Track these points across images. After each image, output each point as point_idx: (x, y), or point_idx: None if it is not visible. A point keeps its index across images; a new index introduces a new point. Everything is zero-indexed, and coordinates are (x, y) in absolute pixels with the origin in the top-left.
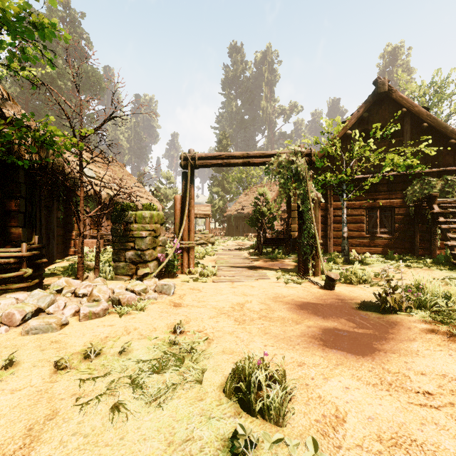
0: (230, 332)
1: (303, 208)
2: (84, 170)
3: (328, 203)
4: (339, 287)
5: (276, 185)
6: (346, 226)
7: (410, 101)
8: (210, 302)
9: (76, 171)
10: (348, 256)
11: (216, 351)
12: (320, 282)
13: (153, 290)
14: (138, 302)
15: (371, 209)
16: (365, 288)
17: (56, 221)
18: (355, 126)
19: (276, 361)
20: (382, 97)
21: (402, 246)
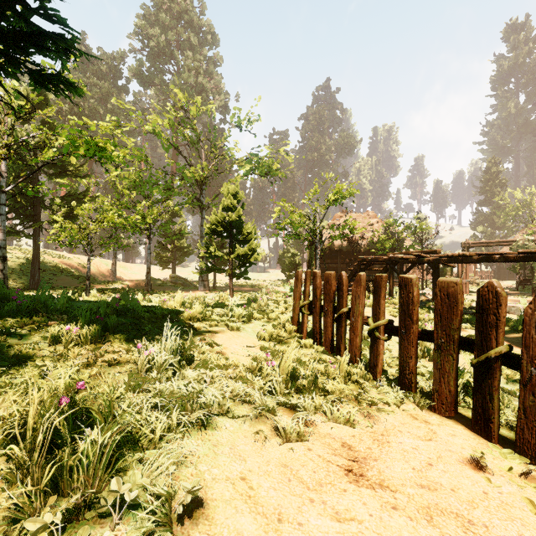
0: None
1: (533, 265)
2: None
3: None
4: None
5: None
6: None
7: None
8: None
9: None
10: None
11: None
12: None
13: None
14: None
15: None
16: None
17: None
18: None
19: None
20: None
21: None
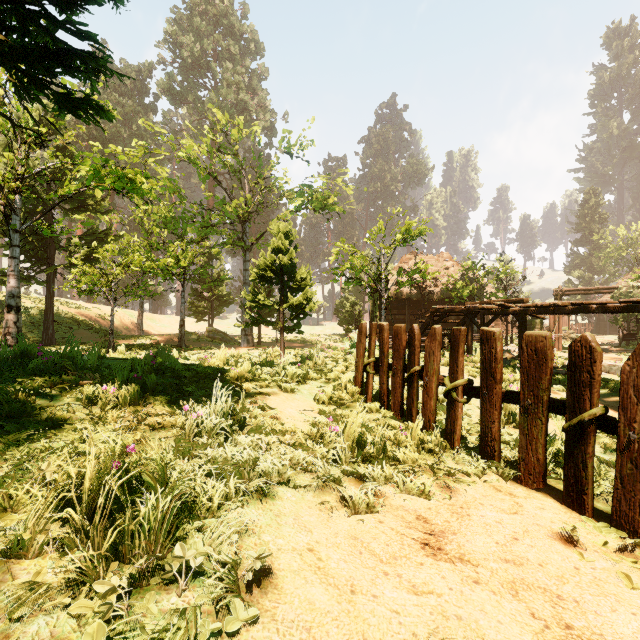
0: None
1: (638, 317)
2: None
3: None
4: None
5: None
6: None
7: None
8: None
9: None
10: None
11: None
12: None
13: None
14: None
15: None
16: None
17: None
18: None
19: None
20: None
21: None
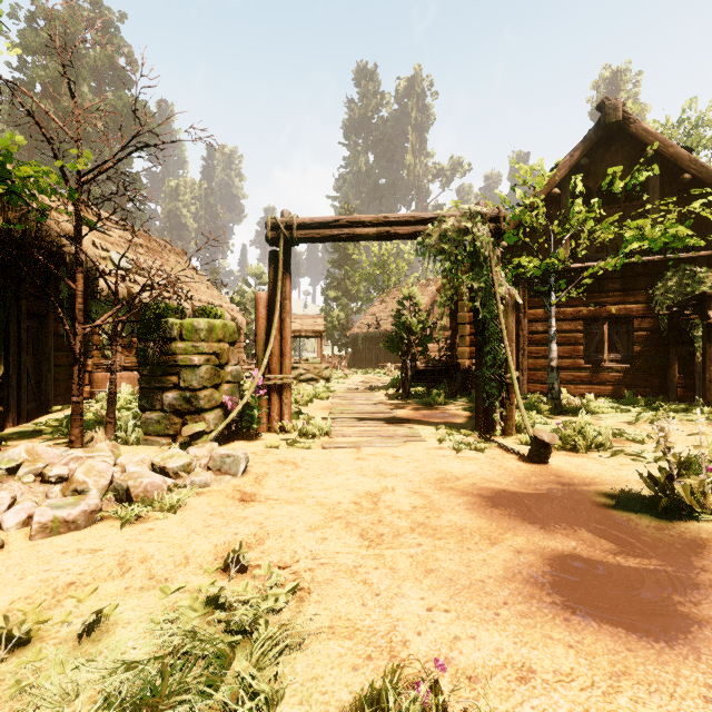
0: (350, 568)
1: (484, 314)
2: (112, 257)
3: (520, 311)
4: (555, 457)
5: (437, 274)
6: (556, 349)
7: (660, 137)
8: (313, 491)
9: (93, 255)
10: (560, 401)
11: (315, 628)
12: (518, 448)
13: (205, 466)
14: (171, 492)
15: (593, 321)
16: (603, 459)
17: (56, 340)
18: (566, 181)
19: (462, 663)
20: (612, 131)
21: (646, 384)
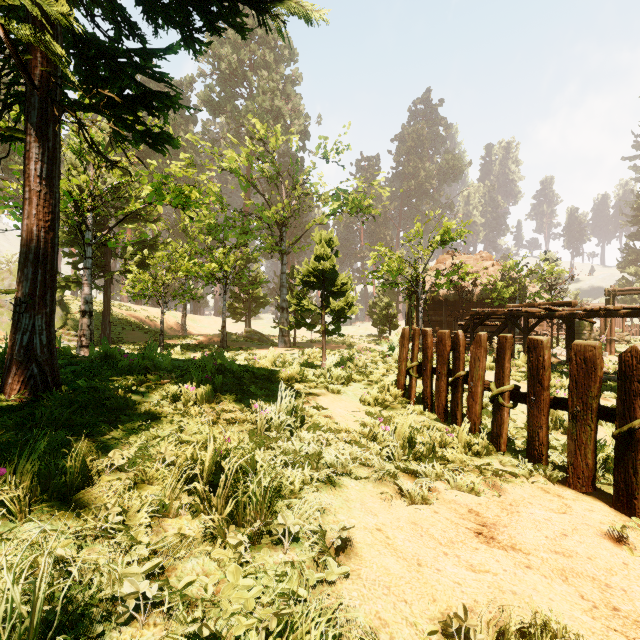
0: None
1: None
2: None
3: None
4: None
5: None
6: None
7: None
8: None
9: None
10: None
11: None
12: None
13: None
14: None
15: None
16: None
17: None
18: None
19: None
20: None
21: None
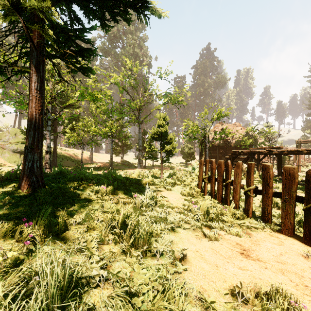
0: None
1: None
2: None
3: None
4: None
5: None
6: None
7: None
8: None
9: None
10: None
11: None
12: None
13: None
14: None
15: None
16: None
17: None
18: None
19: None
20: None
21: None
